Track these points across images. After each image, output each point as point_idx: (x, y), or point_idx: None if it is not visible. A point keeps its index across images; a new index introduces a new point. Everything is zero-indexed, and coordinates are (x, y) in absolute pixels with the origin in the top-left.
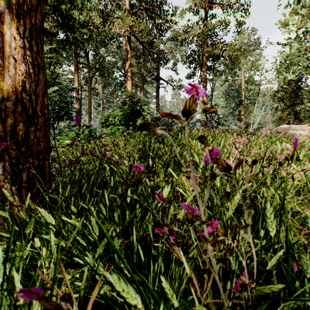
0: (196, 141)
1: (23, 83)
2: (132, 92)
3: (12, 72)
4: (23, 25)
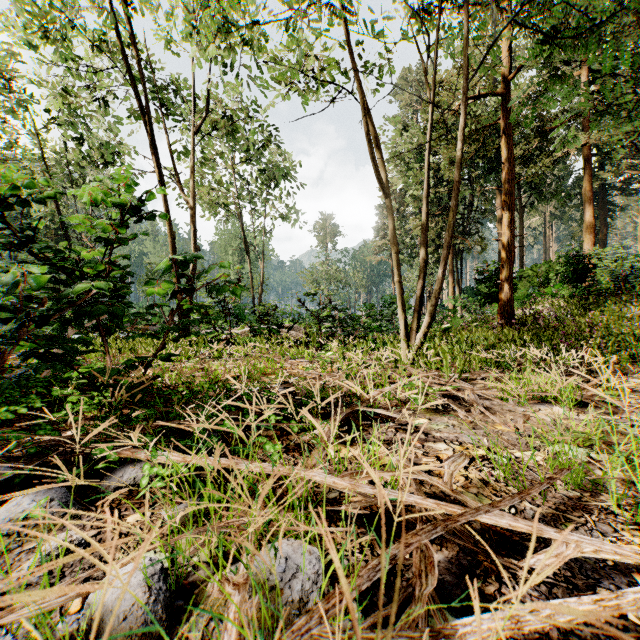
0: (599, 308)
1: (509, 298)
2: (575, 250)
3: (506, 295)
4: (508, 282)
